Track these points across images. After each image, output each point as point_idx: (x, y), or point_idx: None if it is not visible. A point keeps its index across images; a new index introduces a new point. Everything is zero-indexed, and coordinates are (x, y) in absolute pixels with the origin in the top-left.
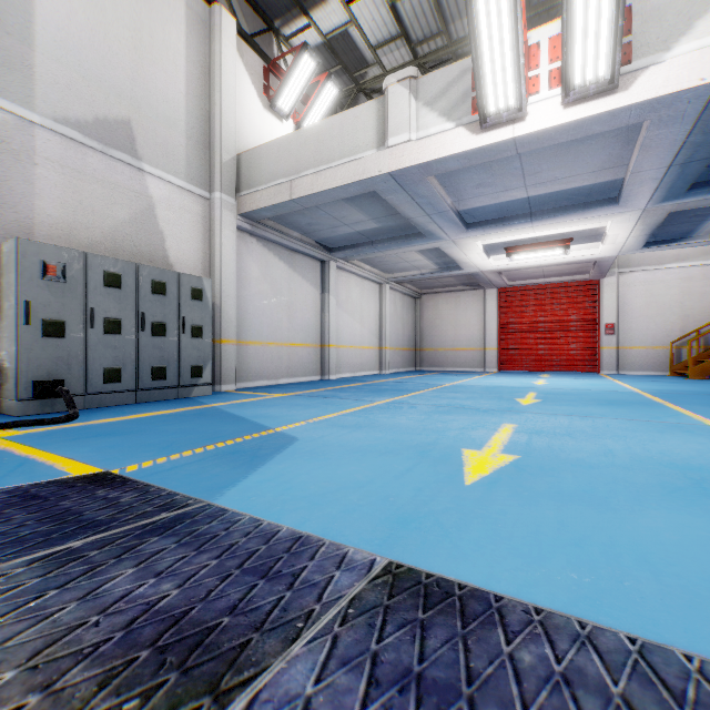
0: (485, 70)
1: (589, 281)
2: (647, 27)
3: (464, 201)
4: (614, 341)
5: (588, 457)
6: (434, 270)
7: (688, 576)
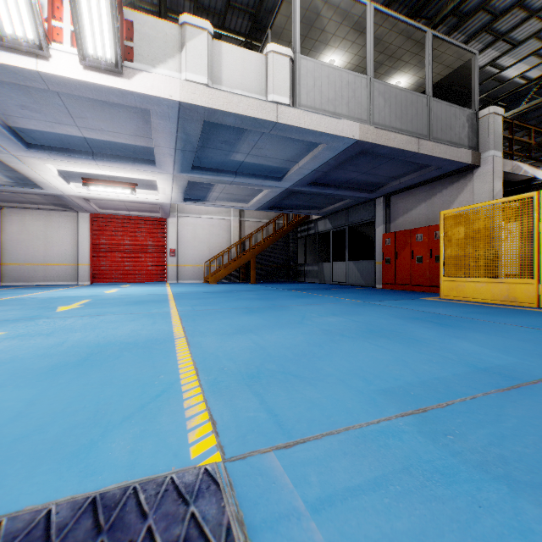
0: None
1: (161, 218)
2: (143, 43)
3: (13, 117)
4: (175, 260)
5: (28, 352)
6: (8, 183)
7: None
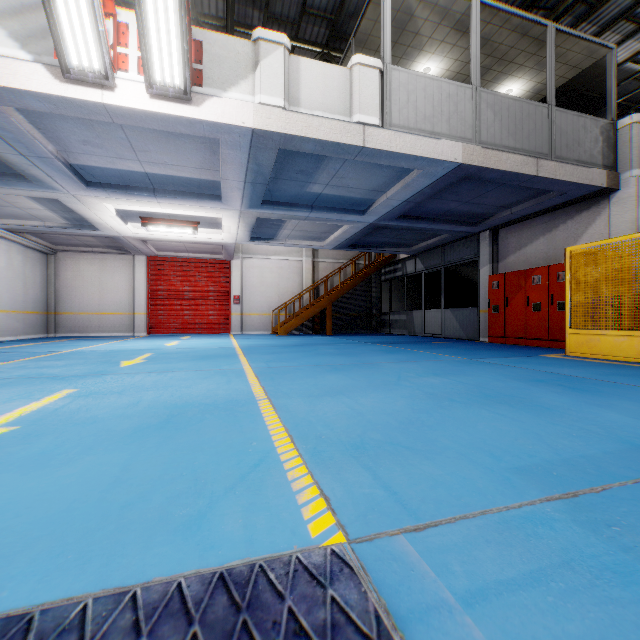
0: (60, 14)
1: (223, 260)
2: (212, 65)
3: (74, 154)
4: (239, 309)
5: (106, 412)
6: (64, 224)
7: (21, 524)
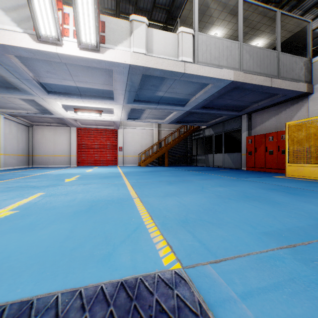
0: (36, 9)
1: (114, 129)
2: (110, 33)
3: (42, 77)
4: (122, 153)
5: (60, 204)
6: (36, 112)
7: (23, 257)
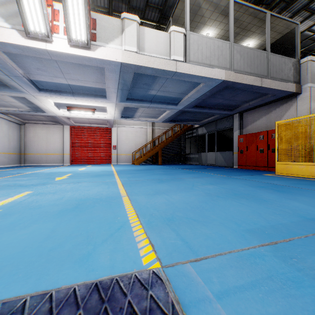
0: (25, 5)
1: (108, 128)
2: (101, 31)
3: (32, 74)
4: (116, 152)
5: (46, 203)
6: (28, 110)
7: None
